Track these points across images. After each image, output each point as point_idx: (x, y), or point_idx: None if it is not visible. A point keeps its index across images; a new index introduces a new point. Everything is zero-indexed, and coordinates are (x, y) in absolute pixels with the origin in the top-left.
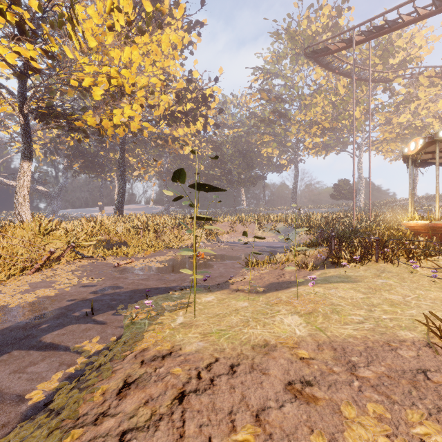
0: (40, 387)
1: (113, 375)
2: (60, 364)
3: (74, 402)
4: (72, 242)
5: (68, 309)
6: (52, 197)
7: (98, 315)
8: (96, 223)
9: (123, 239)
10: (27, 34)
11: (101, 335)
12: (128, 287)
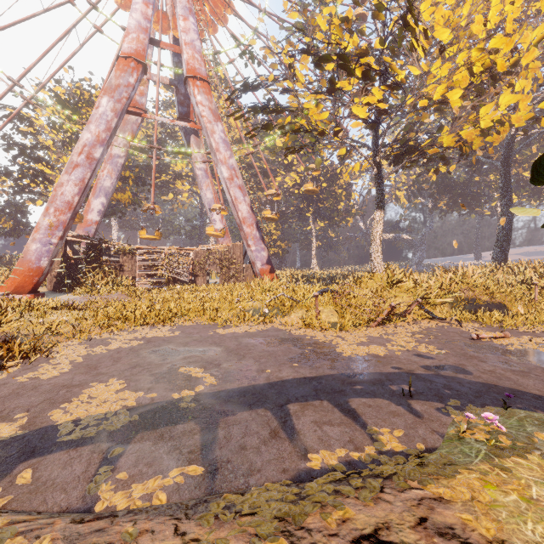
0: (321, 454)
1: (370, 504)
2: (349, 440)
3: (314, 500)
4: (422, 297)
5: (388, 378)
6: (416, 245)
7: (416, 401)
8: (455, 274)
9: (498, 299)
10: (374, 79)
11: (407, 430)
12: (479, 376)
